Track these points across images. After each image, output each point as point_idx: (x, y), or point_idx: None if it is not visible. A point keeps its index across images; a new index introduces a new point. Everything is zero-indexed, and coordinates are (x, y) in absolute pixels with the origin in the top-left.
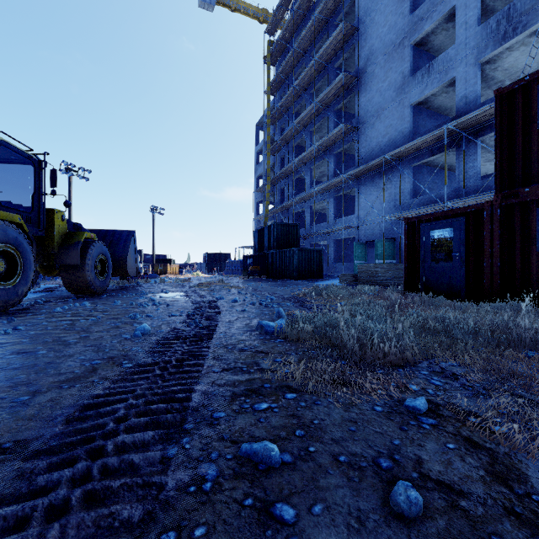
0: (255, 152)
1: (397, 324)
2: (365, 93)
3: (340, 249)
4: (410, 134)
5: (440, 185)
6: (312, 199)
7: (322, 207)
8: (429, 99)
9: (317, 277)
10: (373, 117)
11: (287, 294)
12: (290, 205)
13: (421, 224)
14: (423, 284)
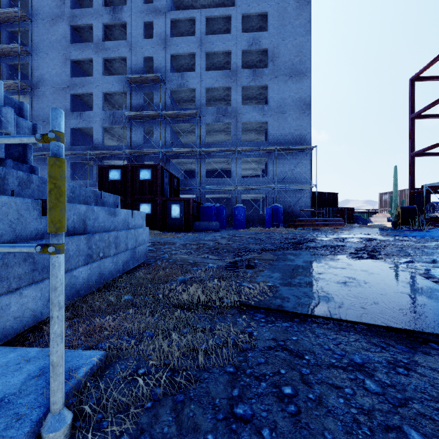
0: None
1: None
2: (38, 102)
3: None
4: (70, 144)
5: (87, 174)
6: None
7: None
8: (81, 128)
9: None
10: (45, 121)
11: None
12: None
13: None
14: None
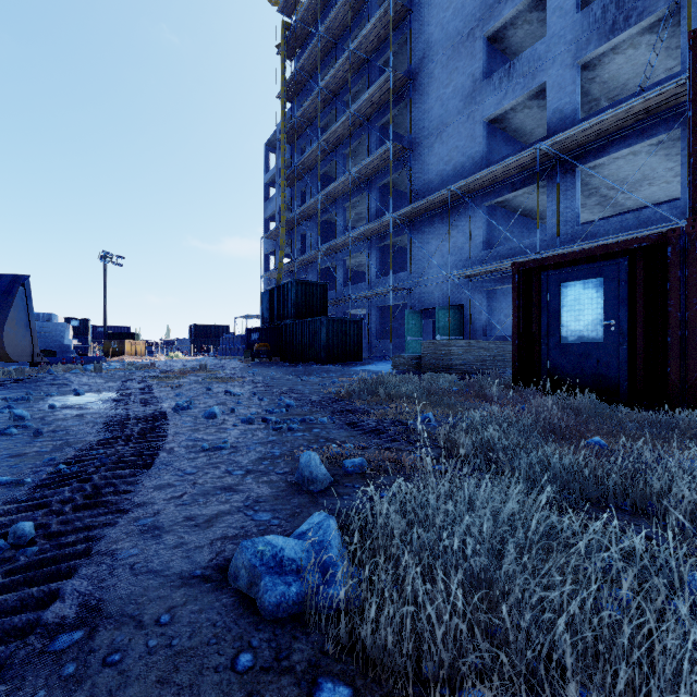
0: (264, 183)
1: (669, 512)
2: (421, 102)
3: (385, 320)
4: (483, 160)
5: (517, 236)
6: (346, 249)
7: (359, 263)
8: (507, 116)
9: (355, 360)
10: (432, 136)
11: (316, 391)
12: (315, 258)
13: (543, 272)
14: (546, 373)
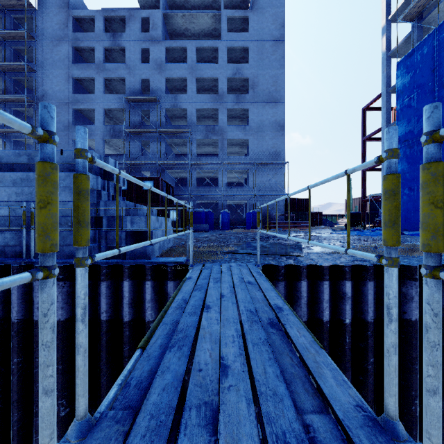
0: None
1: None
2: None
3: None
4: None
5: None
6: None
7: None
8: None
9: None
10: None
11: None
12: None
13: None
14: None
